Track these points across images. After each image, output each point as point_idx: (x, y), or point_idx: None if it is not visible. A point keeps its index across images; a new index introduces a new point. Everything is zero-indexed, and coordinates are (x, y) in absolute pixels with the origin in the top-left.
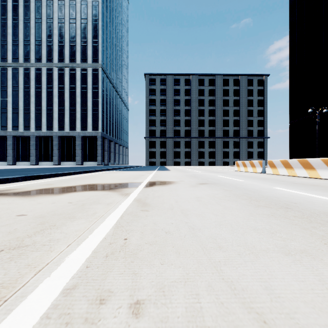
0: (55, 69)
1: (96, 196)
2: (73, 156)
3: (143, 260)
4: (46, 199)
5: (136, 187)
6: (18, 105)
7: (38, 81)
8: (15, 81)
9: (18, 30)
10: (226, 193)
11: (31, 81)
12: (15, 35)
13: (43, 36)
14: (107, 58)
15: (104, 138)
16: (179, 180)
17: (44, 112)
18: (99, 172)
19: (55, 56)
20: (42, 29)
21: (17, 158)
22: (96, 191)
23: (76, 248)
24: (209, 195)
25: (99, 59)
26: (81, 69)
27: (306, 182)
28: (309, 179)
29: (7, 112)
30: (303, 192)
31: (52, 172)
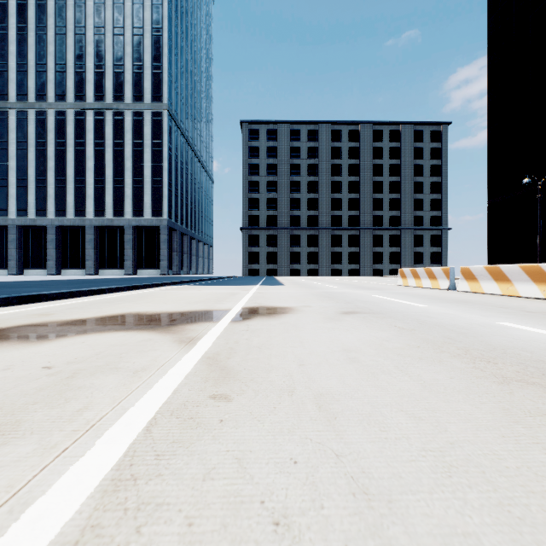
0: (89, 114)
1: (121, 346)
2: (120, 259)
3: None
4: (2, 354)
5: (214, 322)
6: (26, 173)
7: (60, 133)
8: (21, 133)
9: (26, 47)
10: (406, 337)
11: (49, 133)
12: (21, 55)
13: (68, 56)
14: (178, 95)
15: (173, 230)
16: (302, 305)
17: (71, 185)
18: (158, 288)
19: (89, 91)
20: (67, 45)
21: (24, 263)
22: (127, 333)
23: None
24: (372, 343)
25: (164, 95)
26: (133, 113)
27: None
28: None
29: (9, 185)
30: None
31: (66, 289)
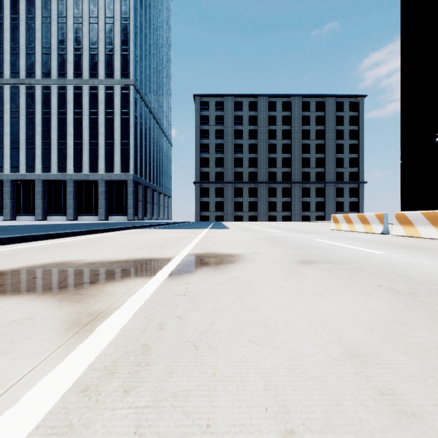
0: (70, 88)
1: None
2: (94, 207)
3: None
4: None
5: (147, 278)
6: (18, 137)
7: (46, 104)
8: (14, 104)
9: (18, 34)
10: (423, 314)
11: (36, 104)
12: (14, 40)
13: (53, 41)
14: (142, 73)
15: (138, 183)
16: (250, 251)
17: (55, 147)
18: (116, 232)
19: (70, 70)
20: (51, 32)
21: (17, 211)
22: (12, 301)
23: None
24: (385, 331)
25: (131, 73)
26: (106, 87)
27: None
28: None
29: (4, 147)
30: None
31: (23, 234)
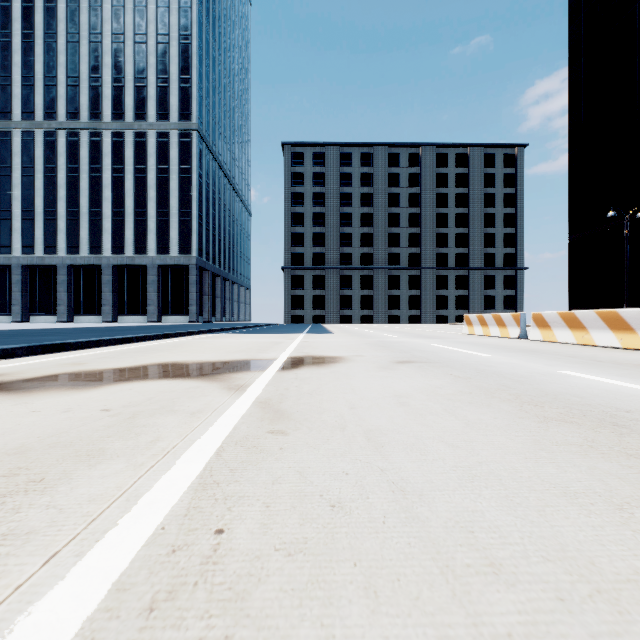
0: (106, 134)
1: (170, 393)
2: (142, 304)
3: (263, 627)
4: (55, 399)
5: (261, 371)
6: (33, 204)
7: (72, 158)
8: (27, 157)
9: (33, 57)
10: (460, 385)
11: (59, 157)
12: (27, 66)
13: (82, 68)
14: (209, 112)
15: (203, 270)
16: (353, 354)
17: (85, 218)
18: (190, 337)
19: (106, 108)
20: (80, 55)
21: (31, 309)
22: (172, 381)
23: (67, 573)
24: (424, 390)
25: (193, 113)
26: (158, 133)
27: (622, 359)
28: (623, 352)
29: (13, 218)
30: (628, 382)
31: (91, 338)
